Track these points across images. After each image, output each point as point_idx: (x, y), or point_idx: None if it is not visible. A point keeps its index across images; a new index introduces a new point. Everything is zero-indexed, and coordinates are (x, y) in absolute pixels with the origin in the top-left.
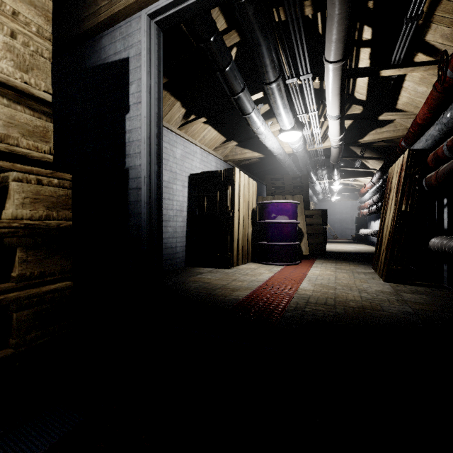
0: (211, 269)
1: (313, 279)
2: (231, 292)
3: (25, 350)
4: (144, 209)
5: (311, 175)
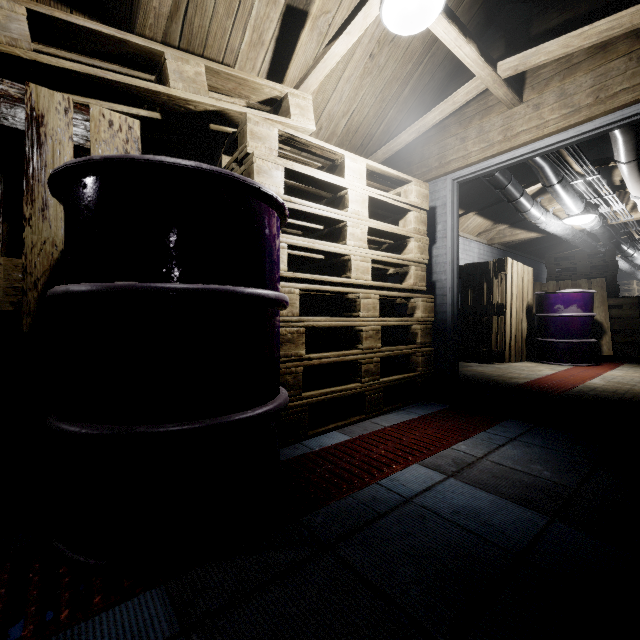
0: (478, 364)
1: (609, 378)
2: (509, 379)
3: (423, 374)
4: (449, 309)
5: (623, 248)
